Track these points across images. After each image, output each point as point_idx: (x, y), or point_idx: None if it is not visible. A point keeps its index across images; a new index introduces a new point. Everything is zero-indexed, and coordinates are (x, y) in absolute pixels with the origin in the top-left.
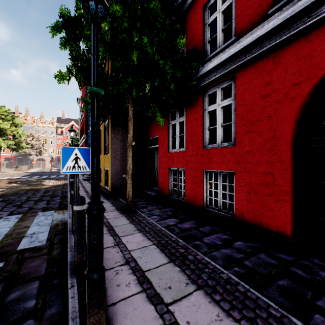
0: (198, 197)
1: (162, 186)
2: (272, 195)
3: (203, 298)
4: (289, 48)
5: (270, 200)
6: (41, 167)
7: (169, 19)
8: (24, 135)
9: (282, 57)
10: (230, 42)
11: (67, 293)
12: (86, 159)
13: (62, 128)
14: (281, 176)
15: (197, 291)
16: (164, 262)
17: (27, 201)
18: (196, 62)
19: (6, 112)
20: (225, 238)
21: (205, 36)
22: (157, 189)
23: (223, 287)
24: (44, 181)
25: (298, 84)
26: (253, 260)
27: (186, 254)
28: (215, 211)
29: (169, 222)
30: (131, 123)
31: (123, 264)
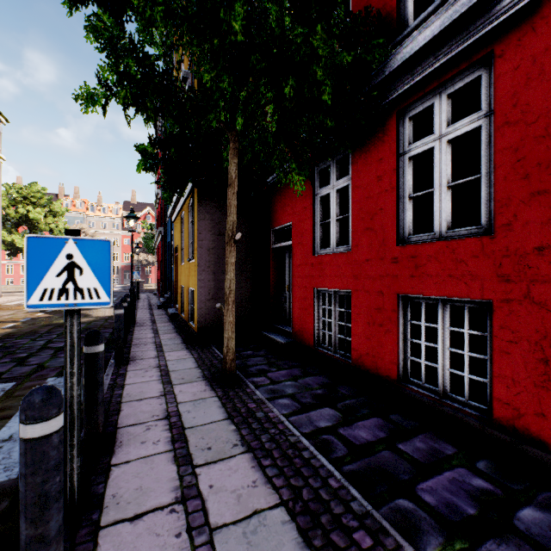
0: (384, 356)
1: (299, 326)
2: None
3: None
4: None
5: None
6: None
7: None
8: None
9: None
10: None
11: None
12: (99, 270)
13: None
14: None
15: None
16: None
17: (41, 351)
18: (382, 38)
19: (40, 193)
20: (479, 489)
21: None
22: (289, 331)
23: None
24: (92, 309)
25: None
26: None
27: None
28: (431, 395)
29: (319, 420)
30: (233, 191)
31: None
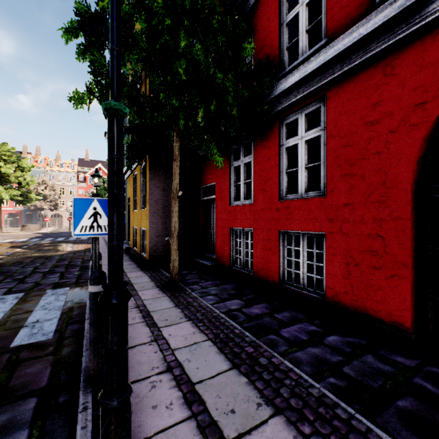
0: (271, 269)
1: (220, 253)
2: (382, 268)
3: (285, 431)
4: (408, 52)
5: (379, 275)
6: (58, 226)
7: (231, 17)
8: (33, 183)
9: (397, 65)
10: (318, 47)
11: (77, 419)
12: None
13: (85, 173)
14: (396, 240)
15: (275, 418)
16: (224, 369)
17: (32, 274)
18: (269, 77)
19: (10, 152)
20: (312, 330)
21: (282, 40)
22: (213, 257)
23: (314, 411)
24: (60, 245)
25: (422, 104)
26: (356, 365)
27: (256, 355)
28: (296, 289)
29: (231, 305)
30: (177, 164)
31: (163, 371)
